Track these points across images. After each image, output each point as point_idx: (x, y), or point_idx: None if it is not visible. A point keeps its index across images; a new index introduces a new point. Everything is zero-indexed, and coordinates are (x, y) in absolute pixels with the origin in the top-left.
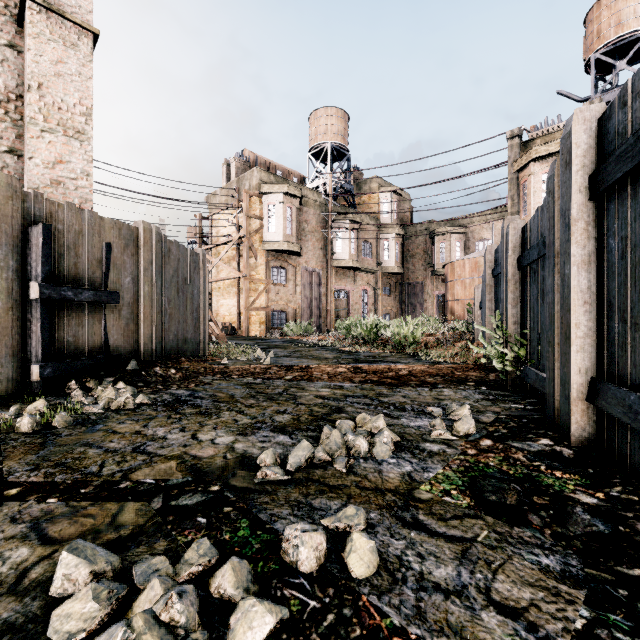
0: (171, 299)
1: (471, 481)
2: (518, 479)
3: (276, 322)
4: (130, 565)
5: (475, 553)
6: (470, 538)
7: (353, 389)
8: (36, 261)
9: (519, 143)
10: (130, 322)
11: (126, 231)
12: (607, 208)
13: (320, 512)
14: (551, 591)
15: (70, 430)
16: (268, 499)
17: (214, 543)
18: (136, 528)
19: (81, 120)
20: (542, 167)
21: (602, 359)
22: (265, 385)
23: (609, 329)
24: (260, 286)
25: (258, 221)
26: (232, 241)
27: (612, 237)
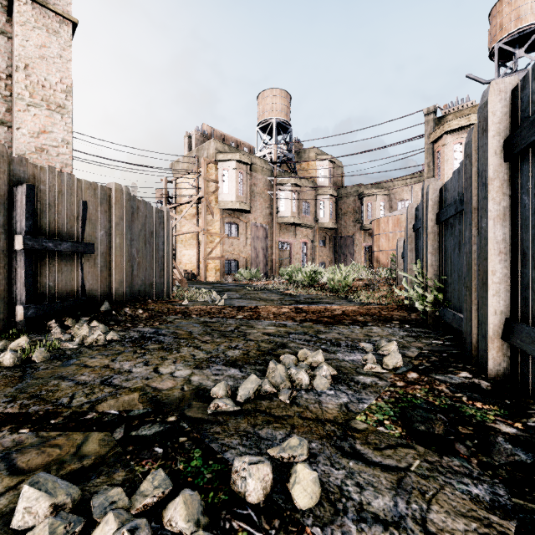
0: (139, 250)
1: (401, 412)
2: (443, 410)
3: (230, 269)
4: (89, 496)
5: (409, 483)
6: (404, 467)
7: (295, 327)
8: (20, 216)
9: (434, 118)
10: (103, 269)
11: (100, 191)
12: (521, 168)
13: (266, 442)
14: (483, 522)
15: (47, 364)
16: (219, 429)
17: (169, 473)
18: (98, 458)
19: (62, 96)
20: (454, 139)
21: (516, 302)
22: (219, 323)
23: (523, 276)
24: (216, 239)
25: (214, 184)
26: (192, 201)
27: (526, 194)
